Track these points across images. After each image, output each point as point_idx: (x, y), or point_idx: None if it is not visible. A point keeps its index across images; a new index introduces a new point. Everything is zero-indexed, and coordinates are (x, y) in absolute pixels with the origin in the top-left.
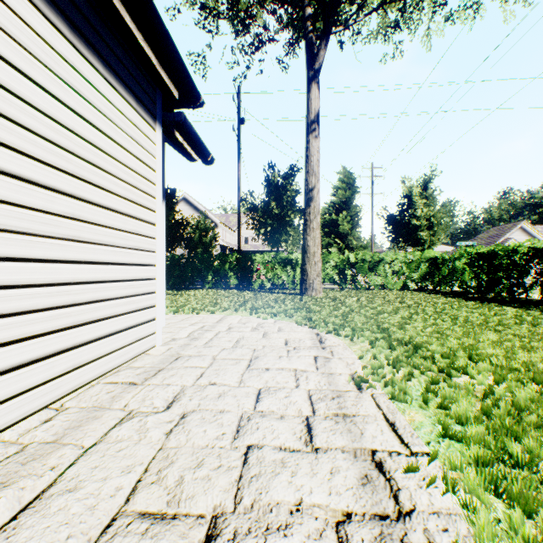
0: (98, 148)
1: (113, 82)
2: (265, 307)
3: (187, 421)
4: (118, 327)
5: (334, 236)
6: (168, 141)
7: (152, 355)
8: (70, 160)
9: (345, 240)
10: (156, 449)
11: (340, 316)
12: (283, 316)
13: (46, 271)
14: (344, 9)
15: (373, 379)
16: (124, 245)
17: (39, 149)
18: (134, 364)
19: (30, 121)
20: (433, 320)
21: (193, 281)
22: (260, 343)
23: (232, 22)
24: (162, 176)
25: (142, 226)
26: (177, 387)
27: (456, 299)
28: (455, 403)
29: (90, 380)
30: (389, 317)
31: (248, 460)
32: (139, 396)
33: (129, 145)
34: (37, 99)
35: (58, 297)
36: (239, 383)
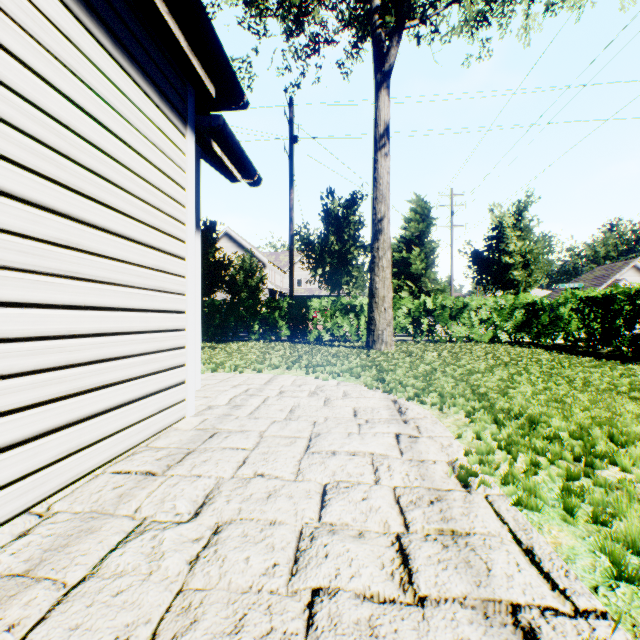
0: (105, 152)
1: (126, 67)
2: (325, 364)
3: (222, 539)
4: (134, 394)
5: (405, 277)
6: (204, 157)
7: (180, 429)
8: (63, 166)
9: (418, 282)
10: (172, 592)
11: (421, 377)
12: (348, 377)
13: (25, 320)
14: (418, 1)
15: (484, 471)
16: (142, 285)
17: (14, 147)
18: (155, 443)
19: (0, 106)
20: (542, 383)
21: (236, 331)
22: (322, 413)
23: (282, 20)
24: (196, 199)
25: (168, 261)
26: (210, 480)
27: (564, 355)
28: (615, 515)
29: (93, 468)
30: (484, 379)
31: (314, 618)
32: (157, 495)
33: (149, 153)
34: (11, 76)
35: (45, 356)
36: (296, 475)
